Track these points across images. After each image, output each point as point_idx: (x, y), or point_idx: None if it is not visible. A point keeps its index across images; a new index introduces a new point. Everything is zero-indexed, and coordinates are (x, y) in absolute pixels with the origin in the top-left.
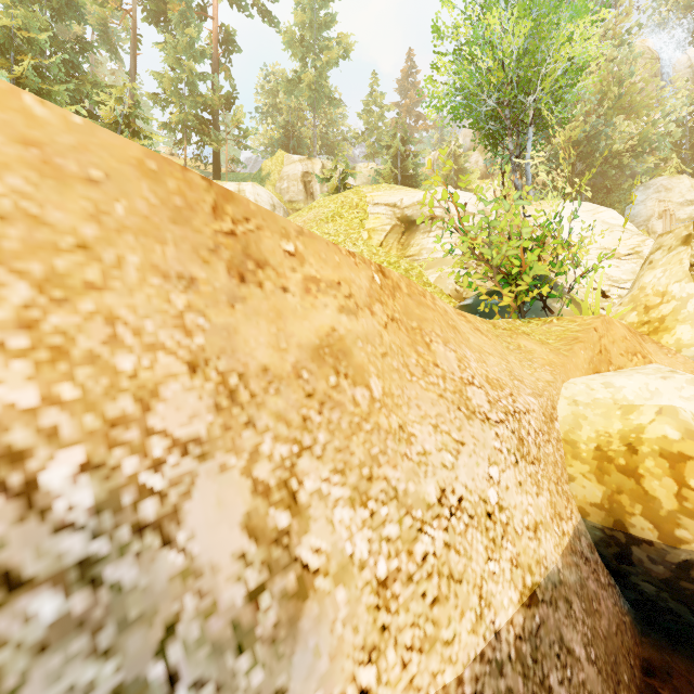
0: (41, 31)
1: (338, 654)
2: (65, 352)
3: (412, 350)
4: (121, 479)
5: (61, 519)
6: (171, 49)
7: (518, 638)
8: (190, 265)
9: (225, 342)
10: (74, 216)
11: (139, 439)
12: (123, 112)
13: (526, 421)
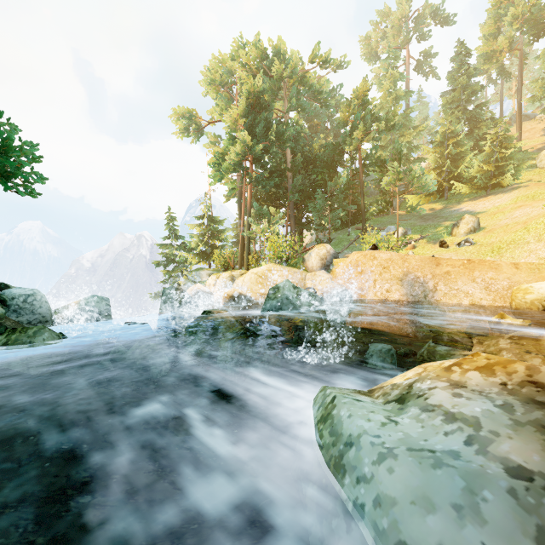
0: (458, 119)
1: (439, 295)
2: (422, 272)
3: (468, 273)
4: (424, 280)
5: (421, 281)
6: (544, 60)
7: (466, 306)
8: (431, 266)
9: (434, 272)
10: (423, 264)
11: (426, 278)
12: (497, 140)
13: (494, 285)
